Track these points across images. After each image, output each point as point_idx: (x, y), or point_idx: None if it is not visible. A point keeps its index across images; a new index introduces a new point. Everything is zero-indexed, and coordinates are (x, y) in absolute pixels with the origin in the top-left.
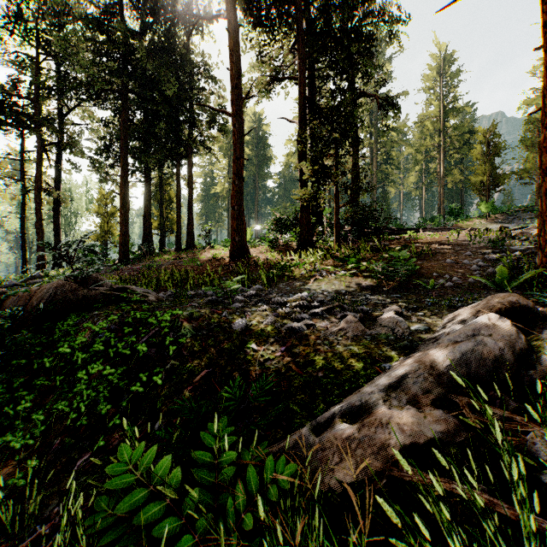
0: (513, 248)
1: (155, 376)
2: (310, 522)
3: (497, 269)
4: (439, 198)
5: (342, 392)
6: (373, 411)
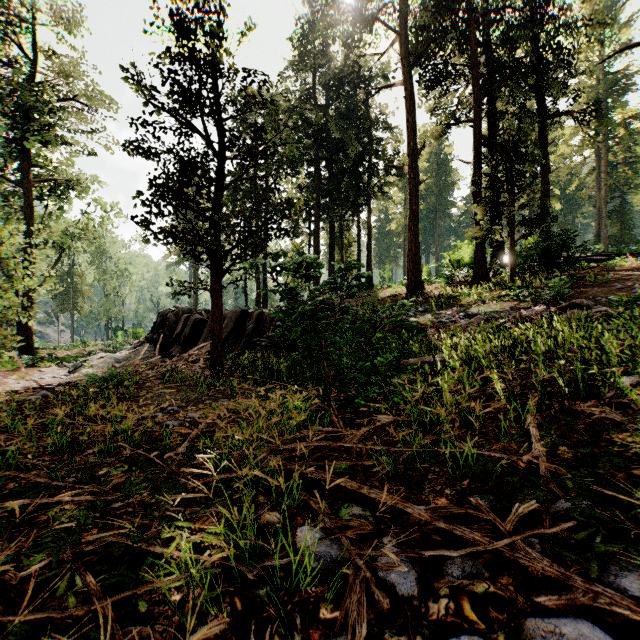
0: None
1: None
2: (429, 348)
3: (639, 290)
4: None
5: None
6: None
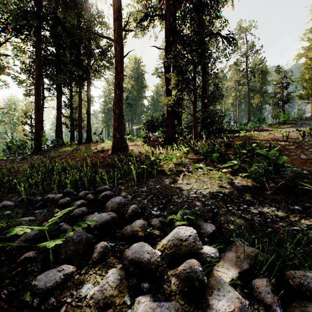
0: None
1: None
2: None
3: None
4: (248, 112)
5: None
6: None
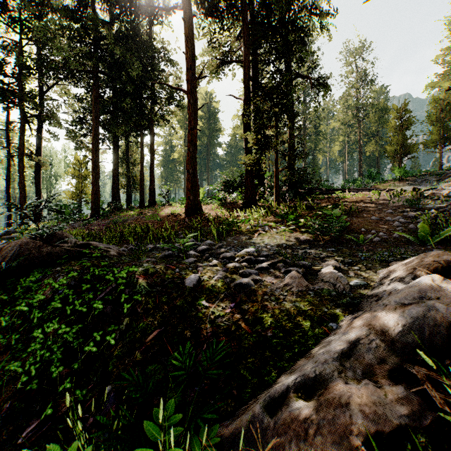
0: (427, 206)
1: (109, 336)
2: None
3: (419, 226)
4: (359, 164)
5: (292, 356)
6: (328, 384)
